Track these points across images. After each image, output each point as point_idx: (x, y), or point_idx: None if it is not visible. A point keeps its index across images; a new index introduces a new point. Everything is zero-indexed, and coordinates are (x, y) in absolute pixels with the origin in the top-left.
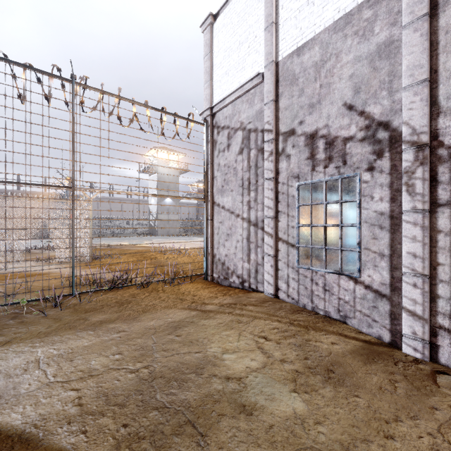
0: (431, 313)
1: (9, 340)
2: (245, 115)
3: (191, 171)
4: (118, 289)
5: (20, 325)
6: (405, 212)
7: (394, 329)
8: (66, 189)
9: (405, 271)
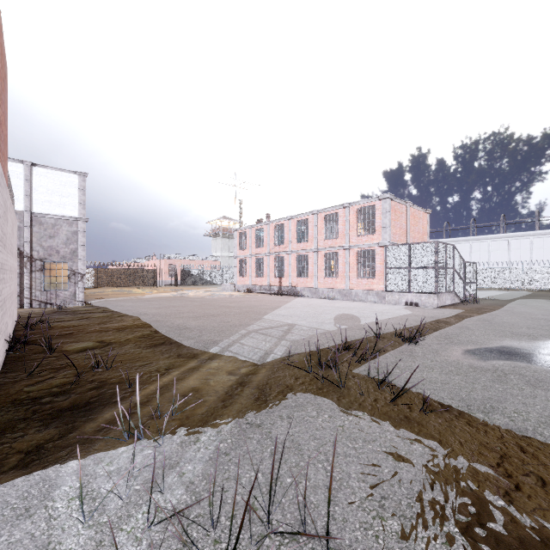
0: (31, 297)
1: None
2: None
3: None
4: None
5: None
6: (25, 273)
7: (21, 304)
8: None
9: (25, 288)
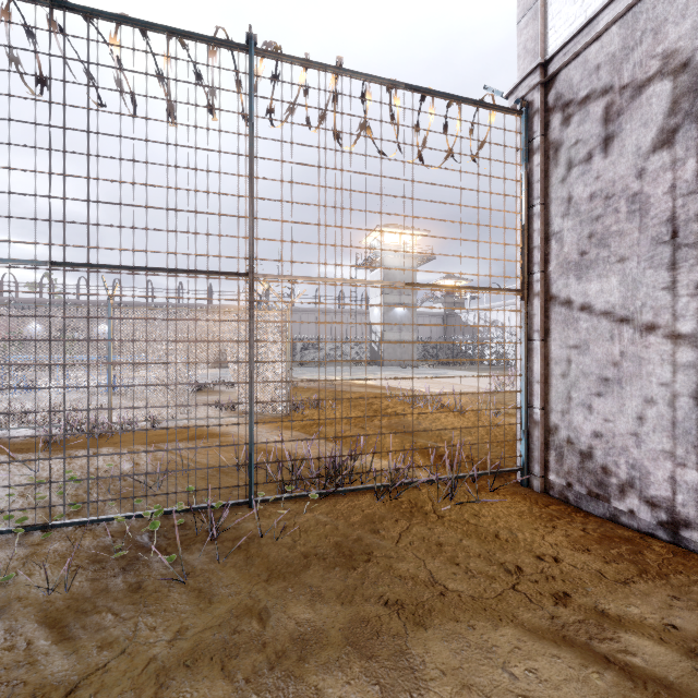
0: None
1: (76, 682)
2: (687, 23)
3: (491, 226)
4: (336, 496)
5: (128, 603)
6: None
7: None
8: (238, 278)
9: None
